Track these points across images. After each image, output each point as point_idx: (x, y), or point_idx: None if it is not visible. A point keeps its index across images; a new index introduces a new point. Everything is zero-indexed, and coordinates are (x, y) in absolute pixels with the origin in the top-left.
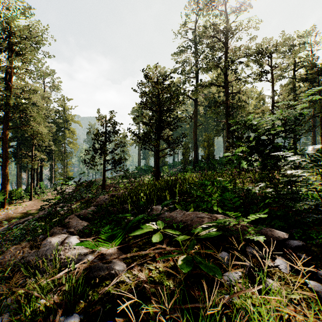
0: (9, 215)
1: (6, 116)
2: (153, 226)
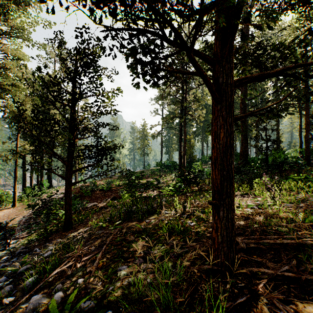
0: None
1: None
2: None
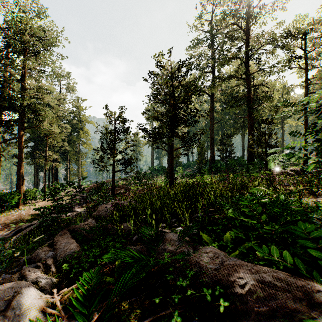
0: (21, 216)
1: (21, 117)
2: None
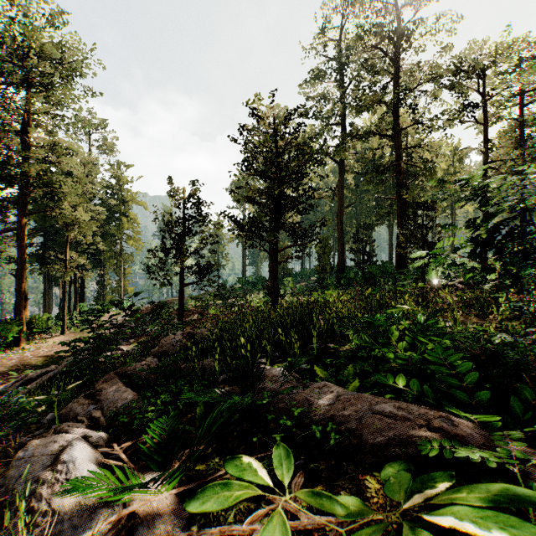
0: (24, 360)
1: (23, 194)
2: (260, 474)
